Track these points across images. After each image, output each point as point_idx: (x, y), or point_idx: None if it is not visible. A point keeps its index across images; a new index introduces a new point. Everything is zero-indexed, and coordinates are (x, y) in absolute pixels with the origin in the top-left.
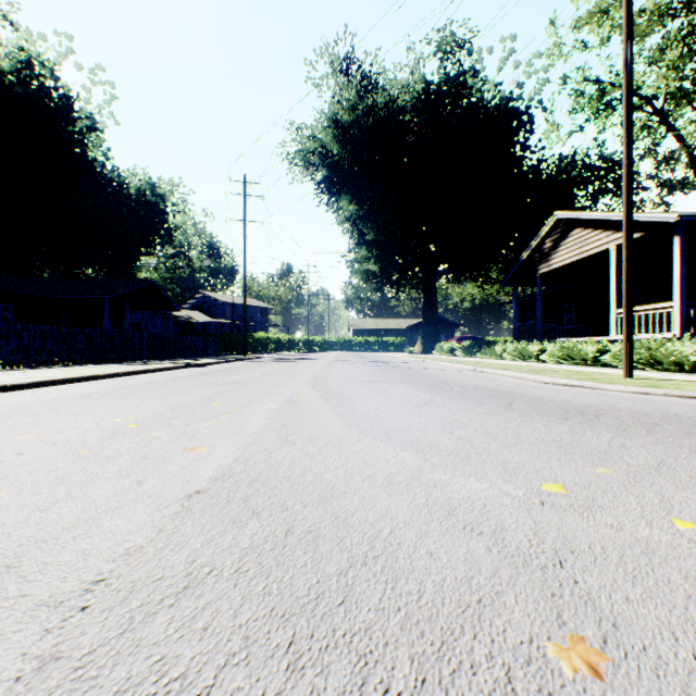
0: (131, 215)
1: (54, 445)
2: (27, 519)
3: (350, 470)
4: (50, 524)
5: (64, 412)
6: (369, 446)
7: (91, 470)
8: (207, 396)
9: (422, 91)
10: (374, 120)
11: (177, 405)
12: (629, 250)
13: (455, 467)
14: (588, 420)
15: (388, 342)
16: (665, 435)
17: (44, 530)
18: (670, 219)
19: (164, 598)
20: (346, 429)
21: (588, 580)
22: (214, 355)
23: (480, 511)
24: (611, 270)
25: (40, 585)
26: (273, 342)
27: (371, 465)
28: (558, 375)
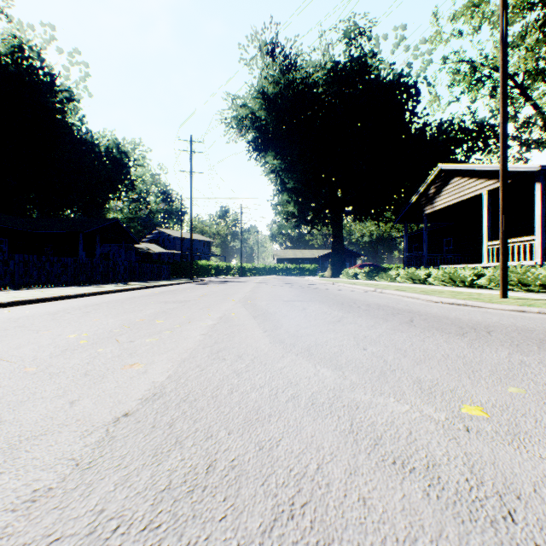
0: (101, 168)
1: (7, 361)
2: None
3: (275, 389)
4: None
5: (29, 328)
6: (292, 362)
7: (31, 388)
8: (154, 313)
9: (331, 70)
10: (293, 92)
11: (127, 321)
12: (504, 192)
13: (373, 385)
14: (482, 336)
15: (304, 268)
16: None
17: None
18: (533, 169)
19: None
20: (271, 345)
21: None
22: (166, 278)
23: (406, 440)
24: (484, 210)
25: None
26: (213, 268)
27: (294, 384)
28: (445, 295)
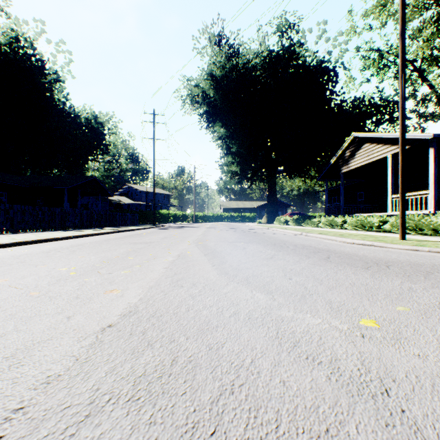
0: (82, 136)
1: (16, 288)
2: None
3: (221, 308)
4: None
5: (29, 263)
6: (234, 289)
7: (36, 307)
8: (126, 252)
9: (267, 57)
10: (236, 74)
11: (106, 258)
12: (403, 156)
13: (295, 305)
14: (382, 269)
15: (245, 216)
16: (437, 280)
17: None
18: (427, 137)
19: (67, 428)
20: (218, 275)
21: (413, 409)
22: (134, 224)
23: (317, 343)
24: (389, 170)
25: None
26: (172, 216)
27: (235, 304)
28: (356, 238)
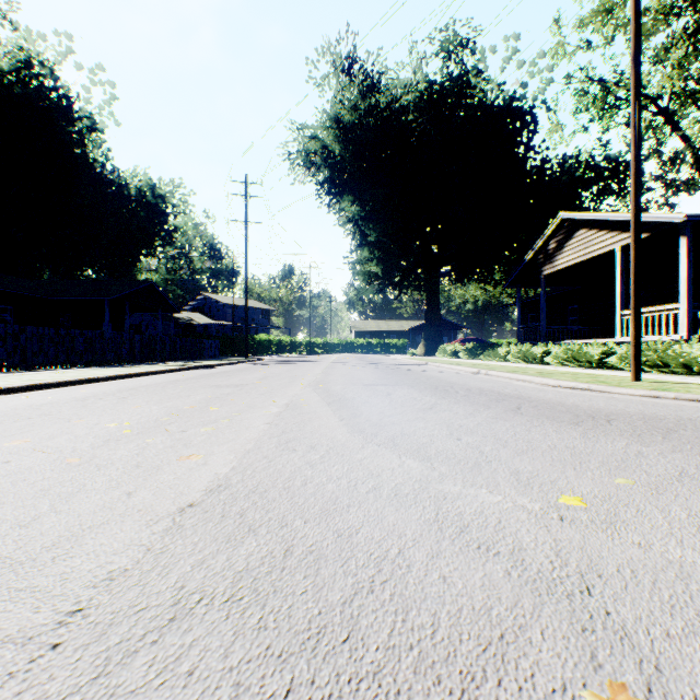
0: (131, 216)
1: (43, 452)
2: (4, 536)
3: (354, 480)
4: (29, 543)
5: (57, 417)
6: (373, 454)
7: (79, 480)
8: (205, 400)
9: (425, 91)
10: (376, 120)
11: (175, 409)
12: (637, 250)
13: (464, 477)
14: (600, 425)
15: (391, 343)
16: (682, 442)
17: (21, 549)
18: (677, 219)
19: (147, 633)
20: (349, 434)
21: (622, 610)
22: (215, 357)
23: (494, 528)
24: (617, 271)
25: (9, 617)
26: (274, 344)
27: (376, 475)
28: (564, 378)
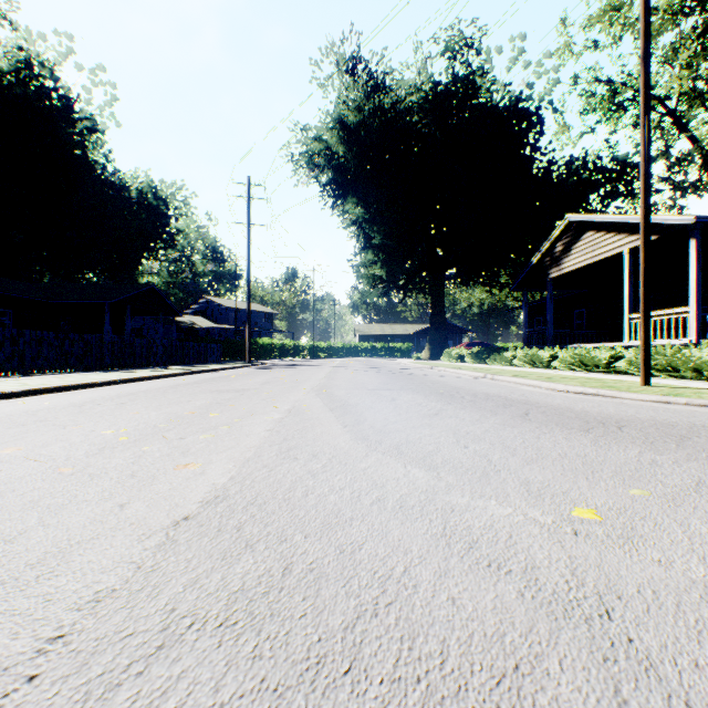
0: (132, 219)
1: (36, 461)
2: None
3: (357, 491)
4: (12, 560)
5: (53, 423)
6: (377, 462)
7: (71, 491)
8: (206, 405)
9: (430, 92)
10: (381, 121)
11: (174, 415)
12: (646, 253)
13: (473, 487)
14: (611, 432)
15: (395, 347)
16: (696, 449)
17: (3, 567)
18: (686, 221)
19: (132, 663)
20: (352, 442)
21: (645, 637)
22: (217, 361)
23: (505, 543)
24: (625, 274)
25: None
26: (277, 347)
27: (380, 486)
28: (572, 383)
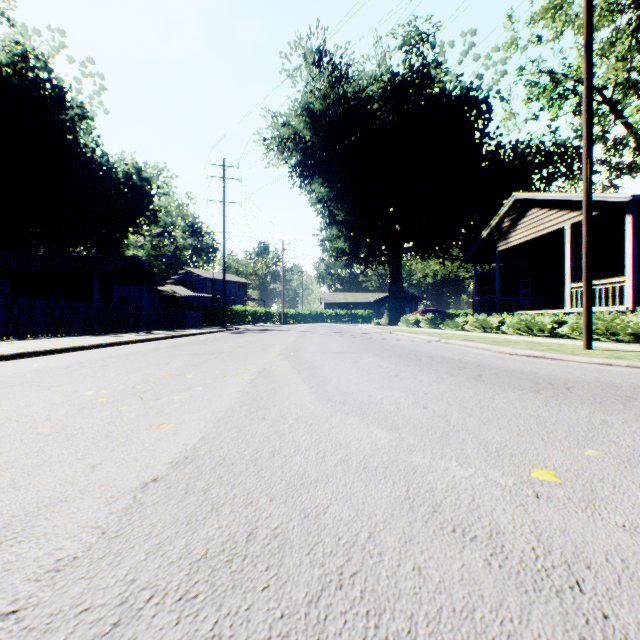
0: (119, 197)
1: (17, 421)
2: None
3: (322, 452)
4: None
5: (39, 384)
6: (341, 423)
7: (46, 451)
8: (182, 367)
9: (388, 82)
10: (344, 108)
11: (152, 376)
12: (589, 227)
13: (433, 448)
14: (561, 393)
15: (357, 314)
16: None
17: None
18: (623, 198)
19: None
20: (318, 402)
21: (620, 613)
22: (196, 326)
23: (468, 507)
24: (566, 247)
25: None
26: (250, 314)
27: (344, 446)
28: (520, 346)
